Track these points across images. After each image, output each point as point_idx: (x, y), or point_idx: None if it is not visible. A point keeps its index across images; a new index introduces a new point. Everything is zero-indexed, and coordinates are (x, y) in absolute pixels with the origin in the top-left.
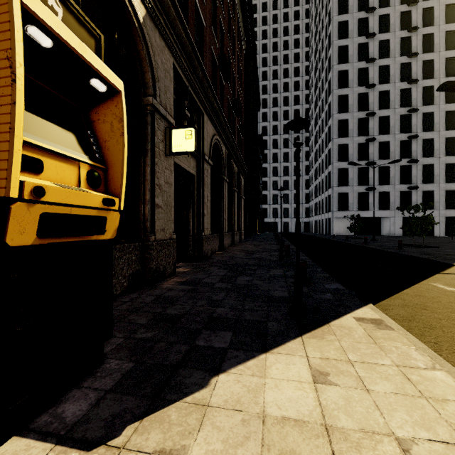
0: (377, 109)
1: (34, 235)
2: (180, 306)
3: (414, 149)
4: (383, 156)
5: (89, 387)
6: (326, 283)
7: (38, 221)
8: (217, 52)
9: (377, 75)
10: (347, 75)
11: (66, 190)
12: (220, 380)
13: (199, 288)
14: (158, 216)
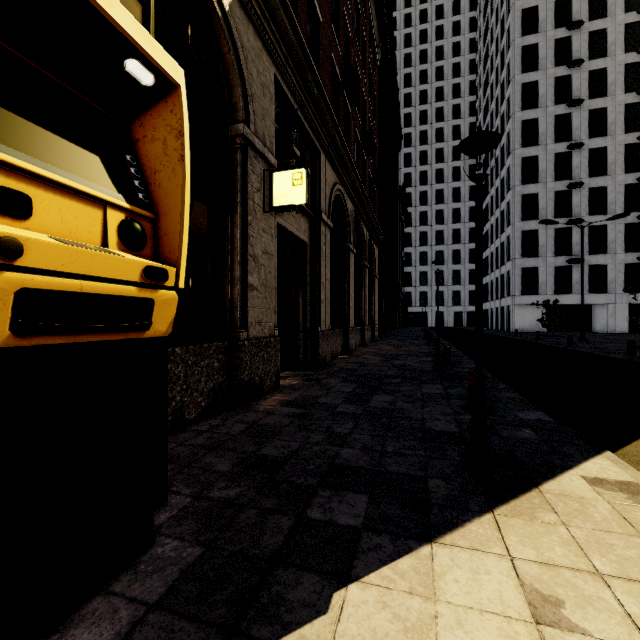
0: (585, 137)
1: (5, 331)
2: (283, 442)
3: None
4: (596, 210)
5: (122, 593)
6: (519, 409)
7: (13, 304)
8: (339, 62)
9: (585, 84)
10: (536, 89)
11: (70, 249)
12: (351, 599)
13: (313, 413)
14: (253, 302)
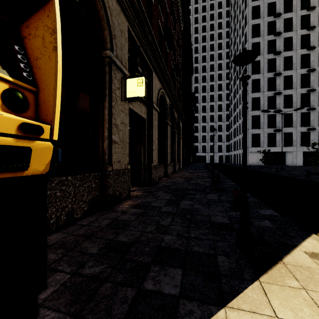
0: (282, 70)
1: None
2: (130, 231)
3: (312, 100)
4: (287, 106)
5: None
6: (259, 208)
7: None
8: (162, 25)
9: (282, 44)
10: (259, 46)
11: None
12: None
13: (148, 212)
14: (115, 150)
